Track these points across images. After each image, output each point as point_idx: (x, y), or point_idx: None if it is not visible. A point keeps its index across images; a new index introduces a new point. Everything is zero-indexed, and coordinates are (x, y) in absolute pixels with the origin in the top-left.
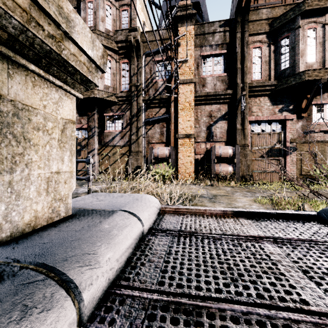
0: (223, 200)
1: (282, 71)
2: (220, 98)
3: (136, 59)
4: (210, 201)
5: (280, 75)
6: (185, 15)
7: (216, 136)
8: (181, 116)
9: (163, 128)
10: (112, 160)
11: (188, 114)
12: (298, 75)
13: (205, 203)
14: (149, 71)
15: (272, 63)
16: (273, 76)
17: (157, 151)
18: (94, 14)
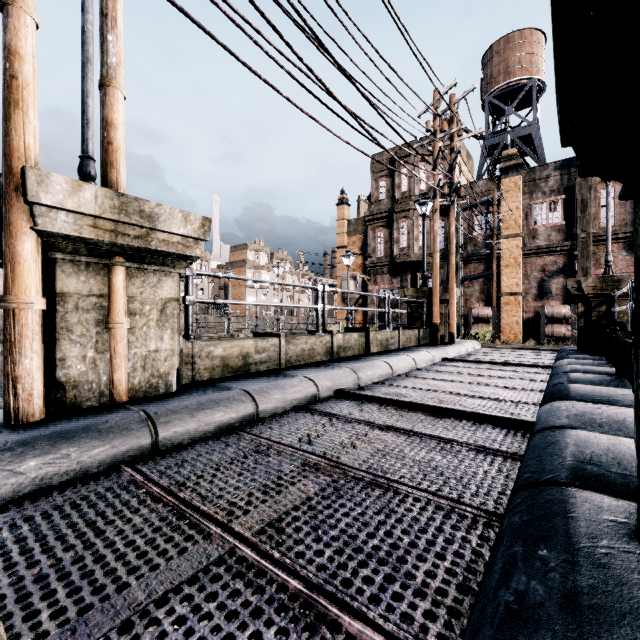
0: None
1: None
2: (555, 251)
3: None
4: None
5: None
6: (509, 166)
7: (551, 293)
8: (504, 274)
9: (483, 285)
10: None
11: (513, 271)
12: None
13: None
14: (467, 226)
15: (629, 206)
16: (631, 220)
17: (476, 311)
18: (409, 179)
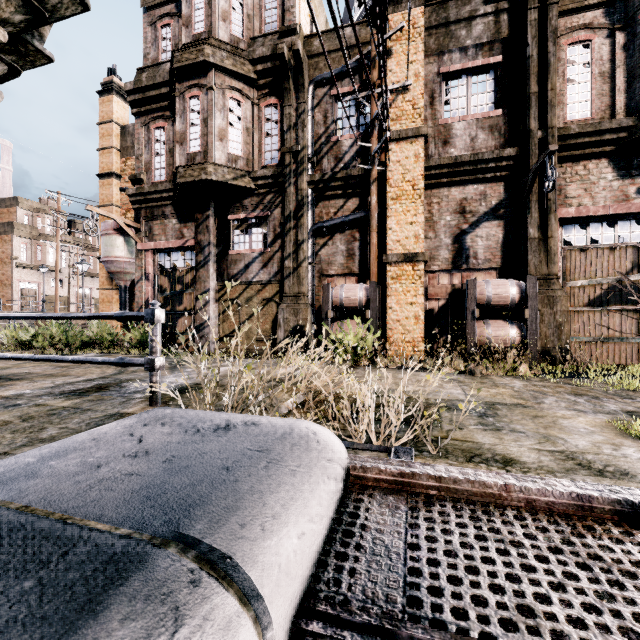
0: (519, 421)
1: None
2: (486, 169)
3: (295, 94)
4: (486, 426)
5: None
6: None
7: (476, 257)
8: (393, 214)
9: (352, 242)
10: (245, 312)
11: (410, 209)
12: None
13: (472, 432)
14: (323, 119)
15: (620, 77)
16: (624, 106)
17: (339, 293)
18: (207, 7)
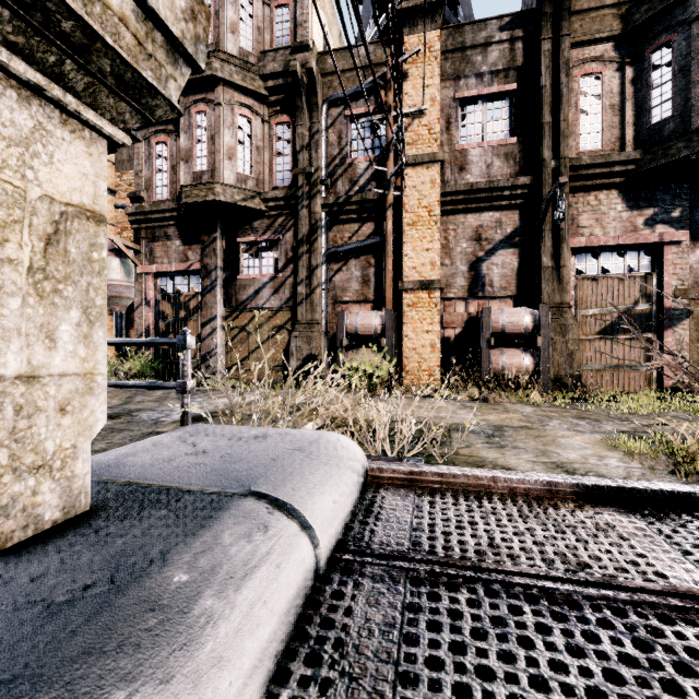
0: (522, 440)
1: (654, 127)
2: (502, 197)
3: (308, 113)
4: (492, 444)
5: (648, 137)
6: (419, 6)
7: (492, 285)
8: (409, 240)
9: (368, 268)
10: (254, 340)
11: (426, 235)
12: (696, 134)
13: (478, 449)
14: (337, 140)
15: (628, 110)
16: (632, 139)
17: (354, 320)
18: (215, 17)
